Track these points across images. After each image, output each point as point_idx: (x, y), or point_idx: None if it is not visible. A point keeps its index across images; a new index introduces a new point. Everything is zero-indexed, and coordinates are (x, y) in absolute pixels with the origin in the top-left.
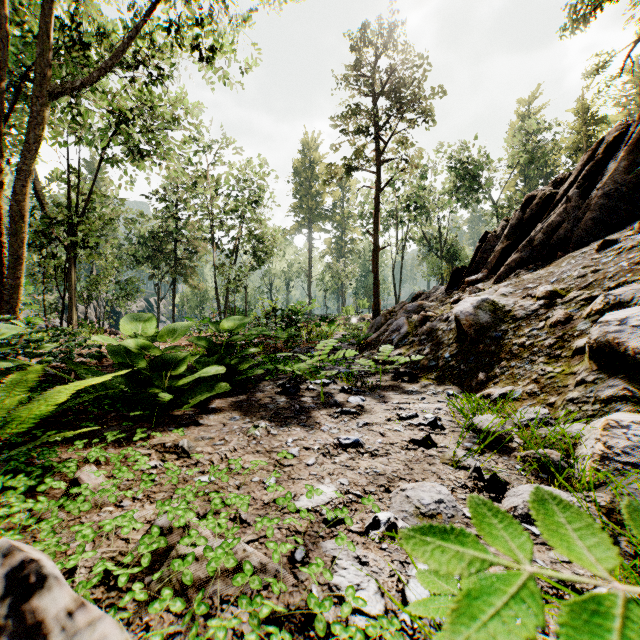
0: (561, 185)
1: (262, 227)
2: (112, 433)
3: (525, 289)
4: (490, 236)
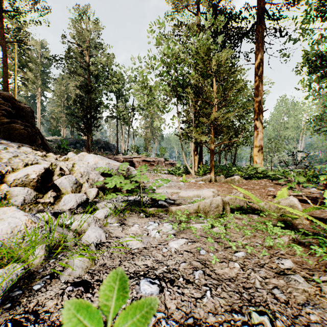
0: None
1: None
2: None
3: None
4: None
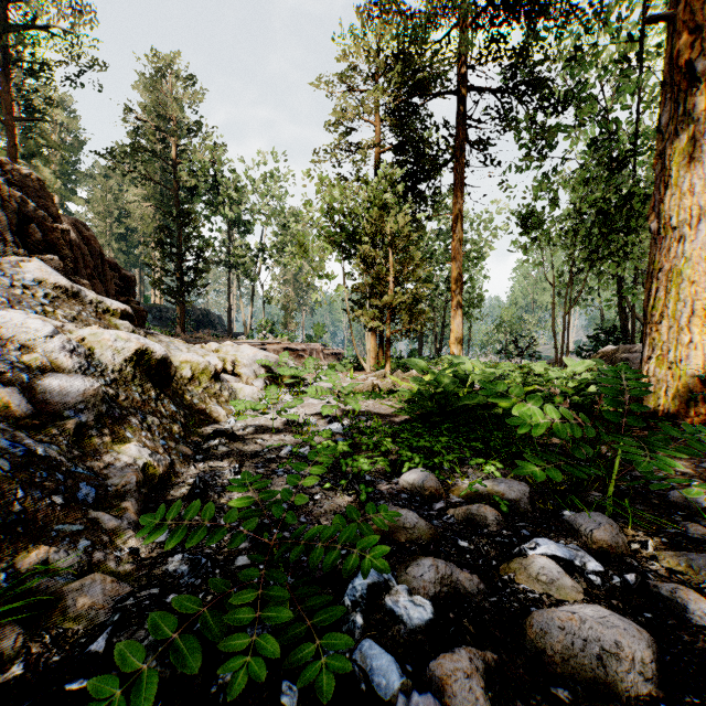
0: None
1: None
2: None
3: None
4: None
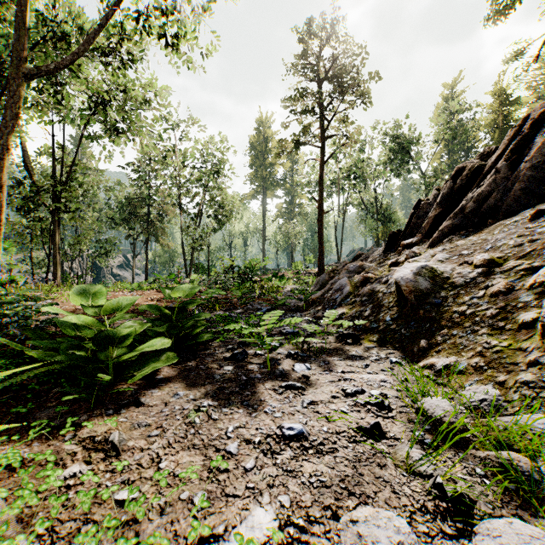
0: (488, 158)
1: (222, 194)
2: (45, 418)
3: (460, 255)
4: (423, 203)
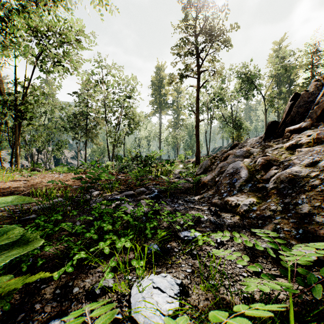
0: None
1: (133, 110)
2: None
3: None
4: (303, 94)
